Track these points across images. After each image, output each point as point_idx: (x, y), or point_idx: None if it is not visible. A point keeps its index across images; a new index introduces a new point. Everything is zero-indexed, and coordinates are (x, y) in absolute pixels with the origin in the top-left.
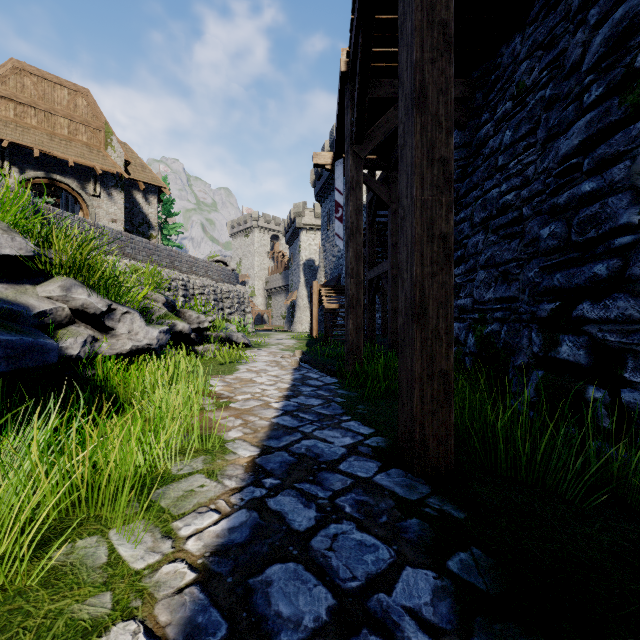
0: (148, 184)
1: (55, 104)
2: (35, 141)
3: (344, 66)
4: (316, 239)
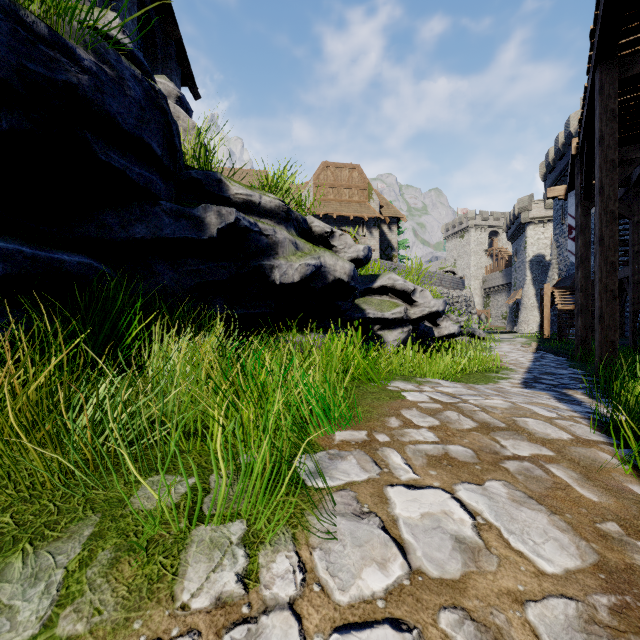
0: (391, 217)
1: (342, 181)
2: (333, 209)
3: (574, 150)
4: (546, 232)
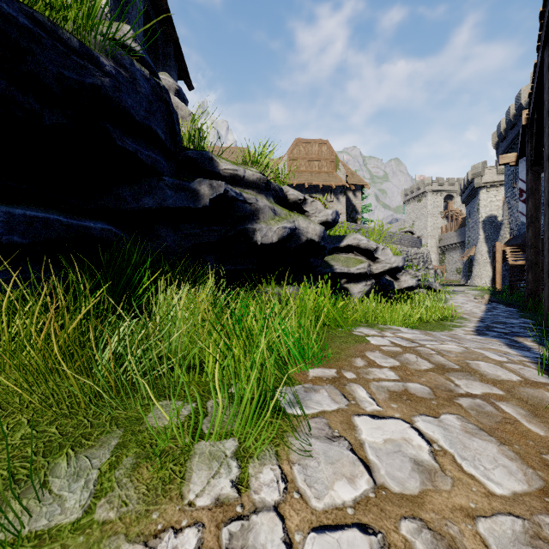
0: (355, 185)
1: (312, 155)
2: (305, 179)
3: (524, 121)
4: (498, 195)
